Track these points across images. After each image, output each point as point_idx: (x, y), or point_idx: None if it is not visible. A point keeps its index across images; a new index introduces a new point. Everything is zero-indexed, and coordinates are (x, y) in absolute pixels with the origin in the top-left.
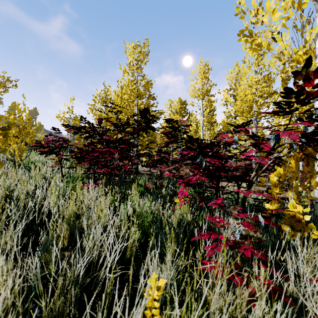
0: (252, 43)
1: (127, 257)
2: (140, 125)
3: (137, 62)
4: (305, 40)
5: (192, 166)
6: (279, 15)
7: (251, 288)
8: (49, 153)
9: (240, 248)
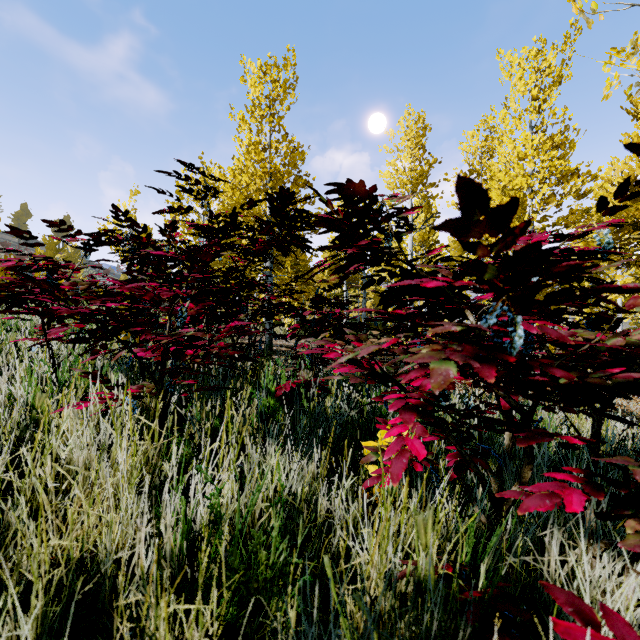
0: None
1: None
2: (268, 232)
3: (270, 103)
4: None
5: (460, 348)
6: None
7: None
8: (6, 303)
9: None
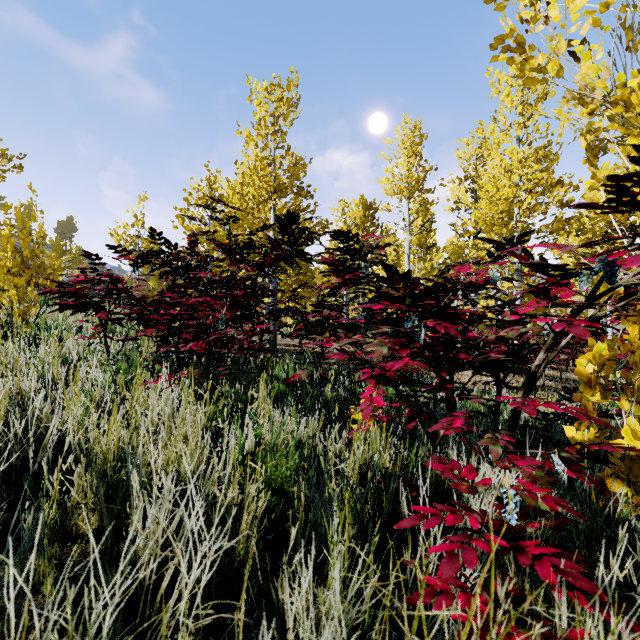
0: (523, 65)
1: (240, 555)
2: (278, 249)
3: (274, 121)
4: None
5: (393, 340)
6: None
7: None
8: (79, 309)
9: (521, 552)
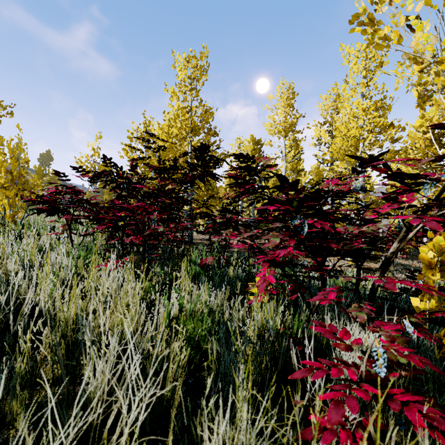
0: (373, 35)
1: (168, 396)
2: (194, 170)
3: (191, 81)
4: None
5: (283, 233)
6: None
7: None
8: (51, 212)
9: (391, 399)
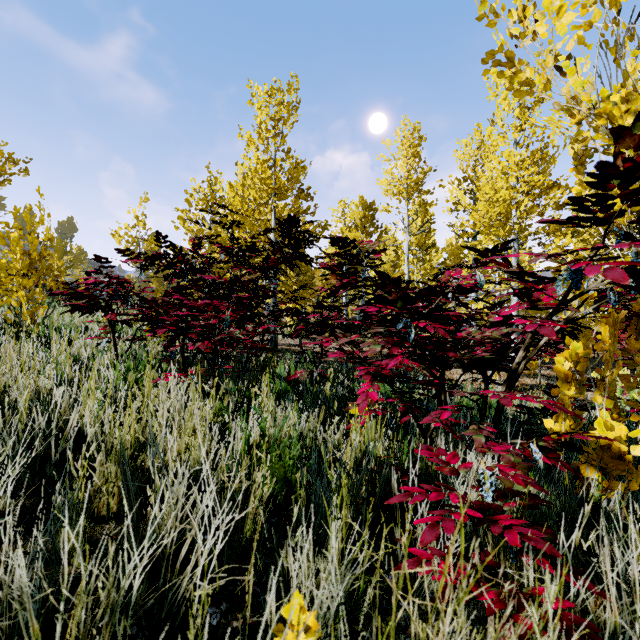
0: (512, 79)
1: (247, 535)
2: (279, 252)
3: (275, 124)
4: (626, 73)
5: (386, 339)
6: (572, 18)
7: (523, 621)
8: (89, 310)
9: (494, 523)
